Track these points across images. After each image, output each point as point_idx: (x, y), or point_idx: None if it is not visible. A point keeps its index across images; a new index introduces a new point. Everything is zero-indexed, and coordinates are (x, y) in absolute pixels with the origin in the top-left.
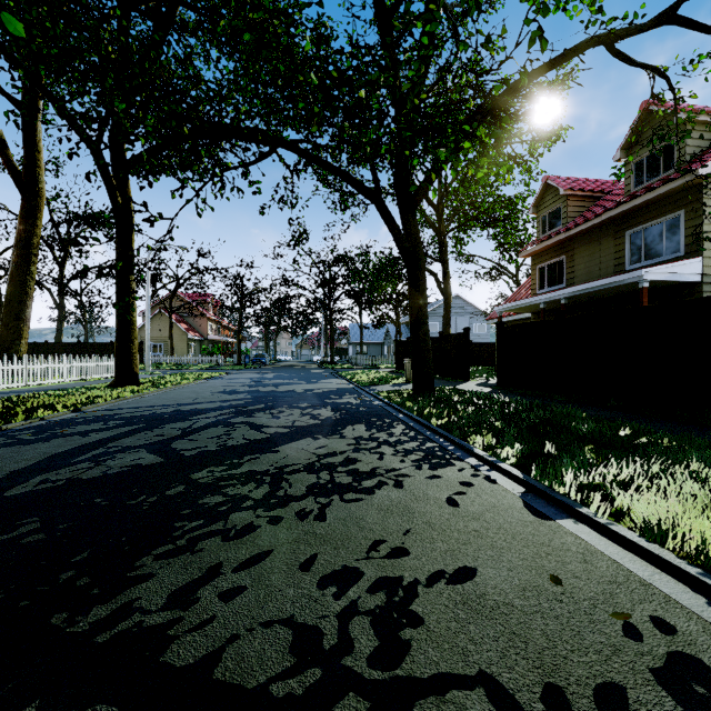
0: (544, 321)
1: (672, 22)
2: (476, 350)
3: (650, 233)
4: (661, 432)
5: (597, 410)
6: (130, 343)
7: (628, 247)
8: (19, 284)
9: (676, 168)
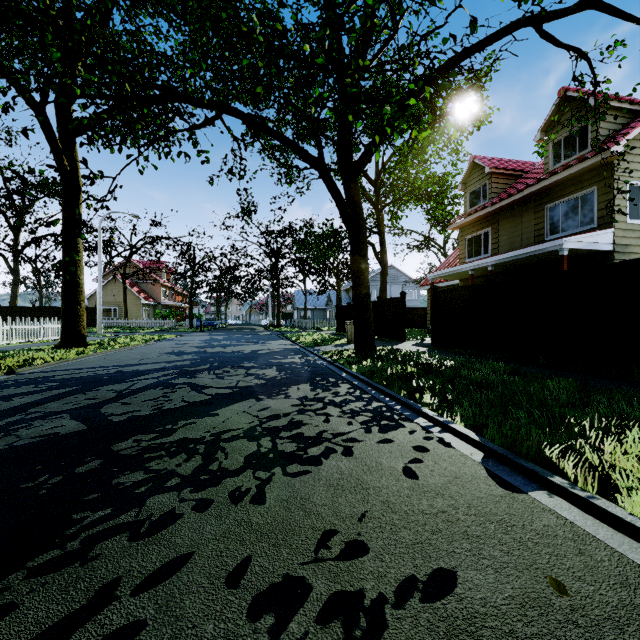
0: (476, 285)
1: (594, 7)
2: (409, 314)
3: (567, 207)
4: (598, 388)
5: (529, 367)
6: (77, 305)
7: (547, 219)
8: None
9: (590, 148)
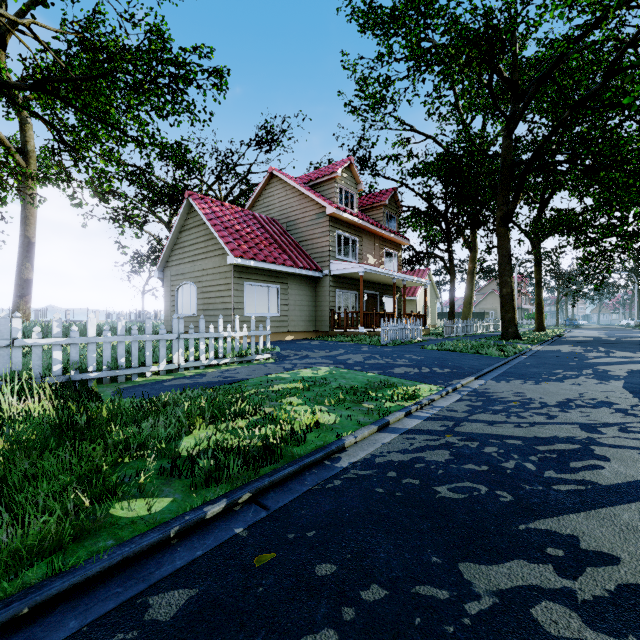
0: None
1: None
2: None
3: None
4: None
5: None
6: (542, 314)
7: None
8: (470, 290)
9: None
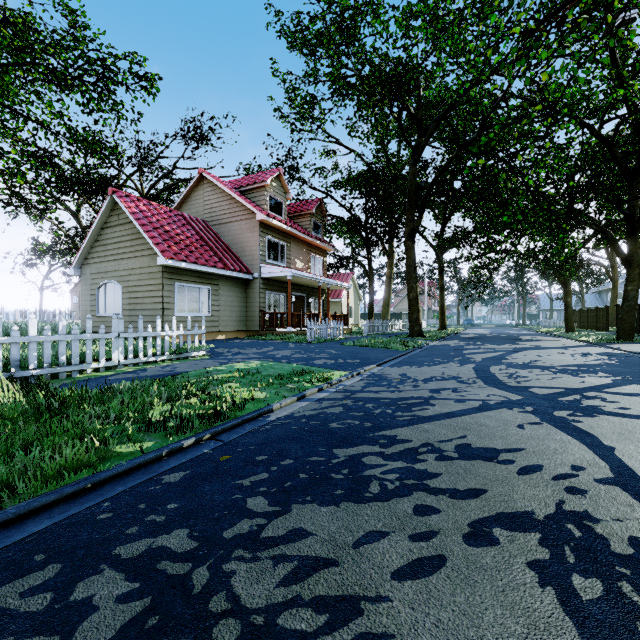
0: None
1: None
2: None
3: None
4: None
5: None
6: (444, 315)
7: None
8: (388, 293)
9: None
